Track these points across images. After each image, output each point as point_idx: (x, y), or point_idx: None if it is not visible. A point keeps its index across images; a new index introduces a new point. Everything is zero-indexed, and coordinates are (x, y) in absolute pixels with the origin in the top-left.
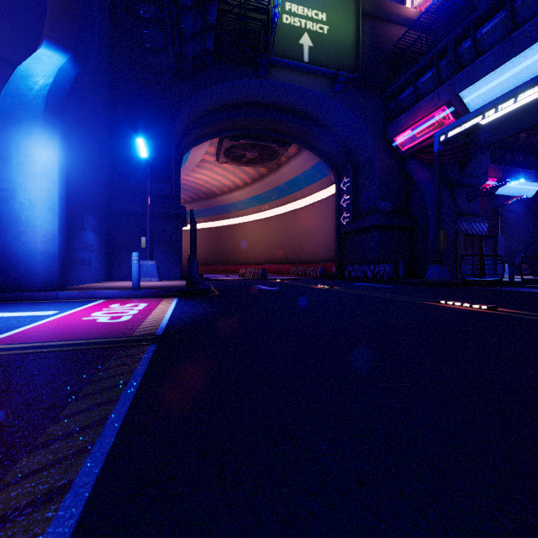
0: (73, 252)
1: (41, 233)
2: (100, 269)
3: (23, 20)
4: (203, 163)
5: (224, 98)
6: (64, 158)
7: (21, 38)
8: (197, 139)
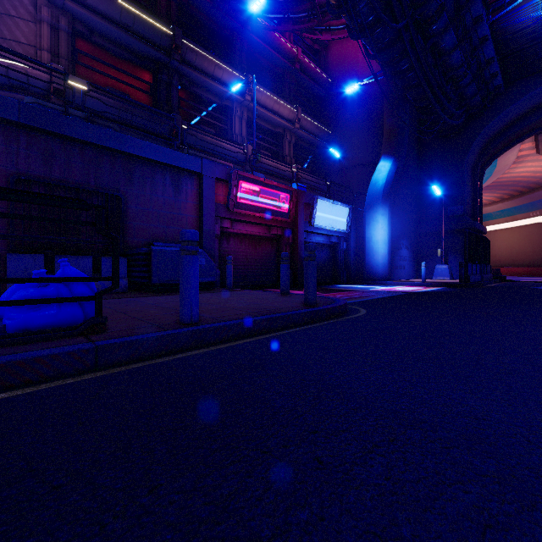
0: (394, 262)
1: (381, 255)
2: (410, 271)
3: (373, 138)
4: (521, 158)
5: (525, 108)
6: (390, 217)
7: (372, 148)
8: (499, 150)
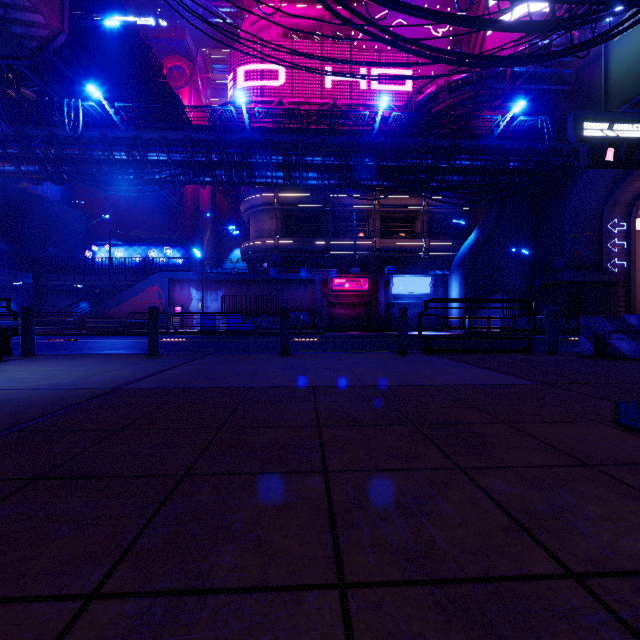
0: (480, 315)
1: (453, 310)
2: None
3: None
4: None
5: None
6: (463, 280)
7: None
8: None
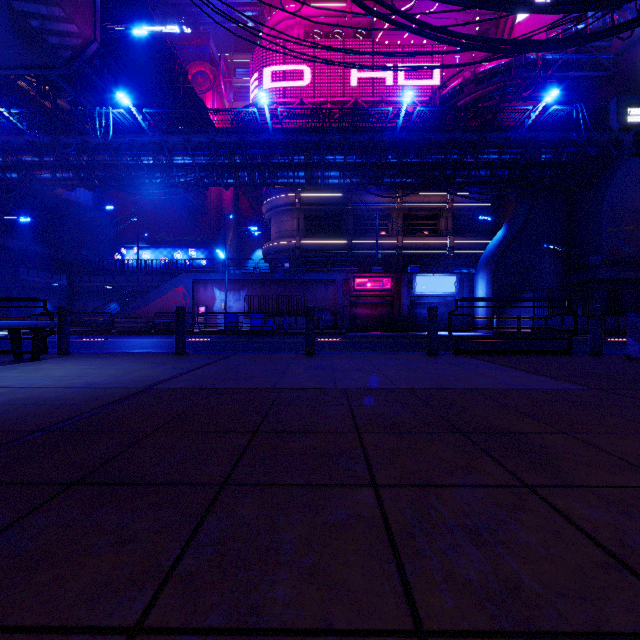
0: (508, 315)
1: (480, 309)
2: None
3: None
4: None
5: None
6: (490, 279)
7: None
8: None
